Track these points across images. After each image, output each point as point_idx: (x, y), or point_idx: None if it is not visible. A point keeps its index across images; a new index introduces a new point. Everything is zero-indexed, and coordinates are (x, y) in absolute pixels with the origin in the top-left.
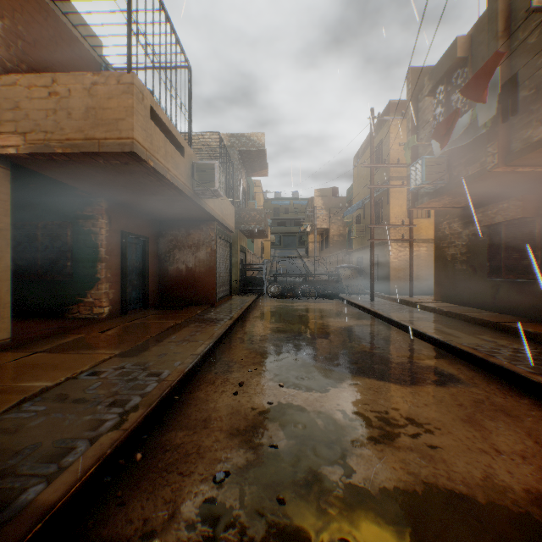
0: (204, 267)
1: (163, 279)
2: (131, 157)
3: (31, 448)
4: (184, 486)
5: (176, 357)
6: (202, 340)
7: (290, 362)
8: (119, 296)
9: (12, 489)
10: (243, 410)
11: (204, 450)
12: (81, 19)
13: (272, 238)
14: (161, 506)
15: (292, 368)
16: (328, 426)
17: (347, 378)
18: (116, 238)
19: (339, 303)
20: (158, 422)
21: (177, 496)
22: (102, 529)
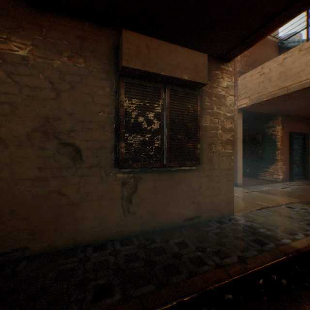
0: None
1: None
2: (307, 89)
3: (275, 226)
4: None
5: None
6: None
7: None
8: (287, 170)
9: (276, 236)
10: None
11: None
12: None
13: None
14: None
15: None
16: None
17: None
18: (285, 136)
19: None
20: None
21: None
22: None
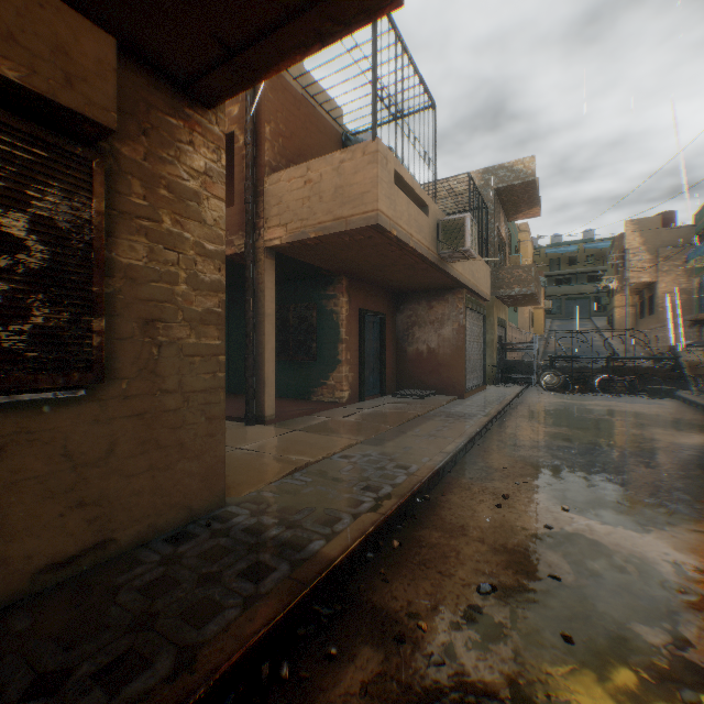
0: (449, 347)
1: (400, 362)
2: (375, 229)
3: (308, 510)
4: (444, 585)
5: (423, 453)
6: (452, 438)
7: (578, 482)
8: (357, 380)
9: (301, 537)
10: (509, 527)
11: (464, 557)
12: (325, 94)
13: (546, 304)
14: (423, 596)
15: (582, 491)
16: (643, 576)
17: (685, 520)
18: (354, 317)
19: (673, 406)
20: (410, 516)
21: (438, 592)
22: (372, 596)
